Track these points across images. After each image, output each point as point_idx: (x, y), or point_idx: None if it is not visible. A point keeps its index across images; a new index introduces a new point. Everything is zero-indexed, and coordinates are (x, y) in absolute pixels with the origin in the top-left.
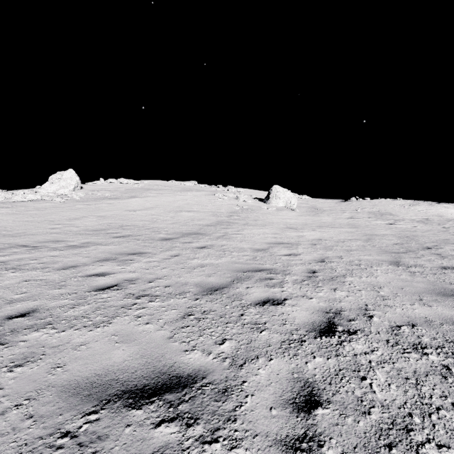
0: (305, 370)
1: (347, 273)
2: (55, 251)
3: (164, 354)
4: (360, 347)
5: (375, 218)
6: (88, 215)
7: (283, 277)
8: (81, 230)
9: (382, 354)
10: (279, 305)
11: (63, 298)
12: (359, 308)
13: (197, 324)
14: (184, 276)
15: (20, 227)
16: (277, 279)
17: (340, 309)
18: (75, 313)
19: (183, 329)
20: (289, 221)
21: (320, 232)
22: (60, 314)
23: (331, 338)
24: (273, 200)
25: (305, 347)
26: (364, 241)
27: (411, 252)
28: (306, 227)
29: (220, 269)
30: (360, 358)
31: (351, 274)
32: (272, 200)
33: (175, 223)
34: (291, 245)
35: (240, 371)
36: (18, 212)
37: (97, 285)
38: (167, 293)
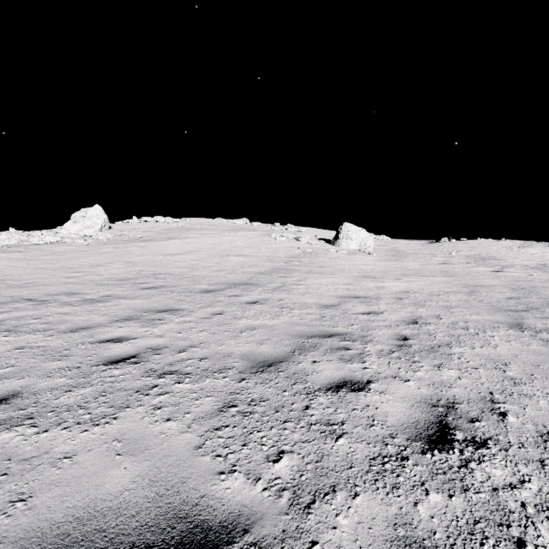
0: (415, 521)
1: (453, 341)
2: (66, 307)
3: (186, 478)
4: (500, 474)
5: (476, 263)
6: (114, 260)
7: (363, 346)
8: (103, 279)
9: (540, 489)
10: (360, 391)
11: (60, 375)
12: (481, 398)
13: (241, 423)
14: (227, 343)
15: (31, 275)
16: (355, 348)
17: (453, 400)
18: (70, 399)
19: (219, 431)
20: (364, 268)
21: (406, 282)
22: (49, 401)
23: (449, 454)
24: (343, 241)
25: (409, 472)
26: (466, 294)
27: (534, 310)
28: (387, 275)
29: (277, 334)
30: (505, 497)
31: (458, 342)
32: (342, 241)
33: (220, 271)
34: (370, 299)
35: (307, 518)
36: (32, 257)
37: (110, 356)
38: (201, 369)
